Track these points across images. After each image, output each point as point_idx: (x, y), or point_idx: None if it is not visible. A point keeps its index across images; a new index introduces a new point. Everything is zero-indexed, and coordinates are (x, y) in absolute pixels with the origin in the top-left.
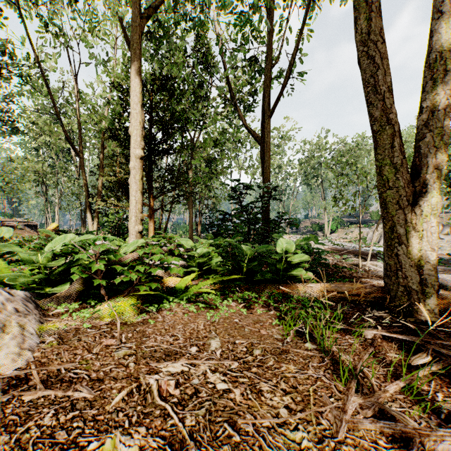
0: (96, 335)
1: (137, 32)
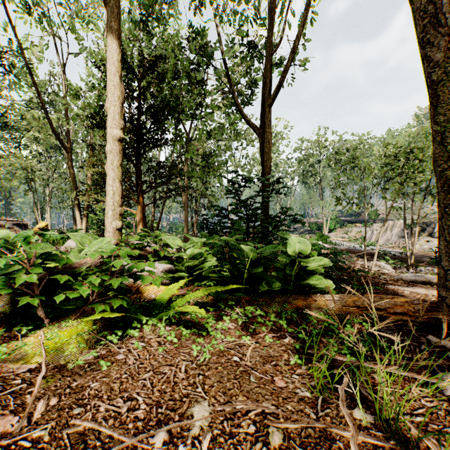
0: None
1: None
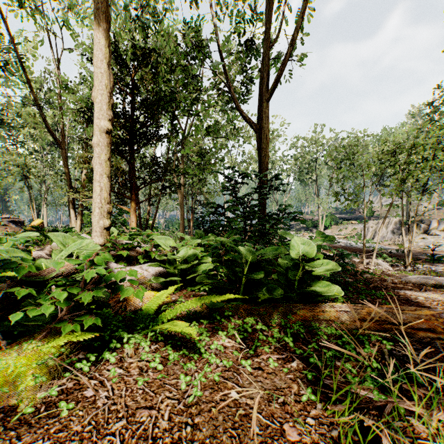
0: None
1: None
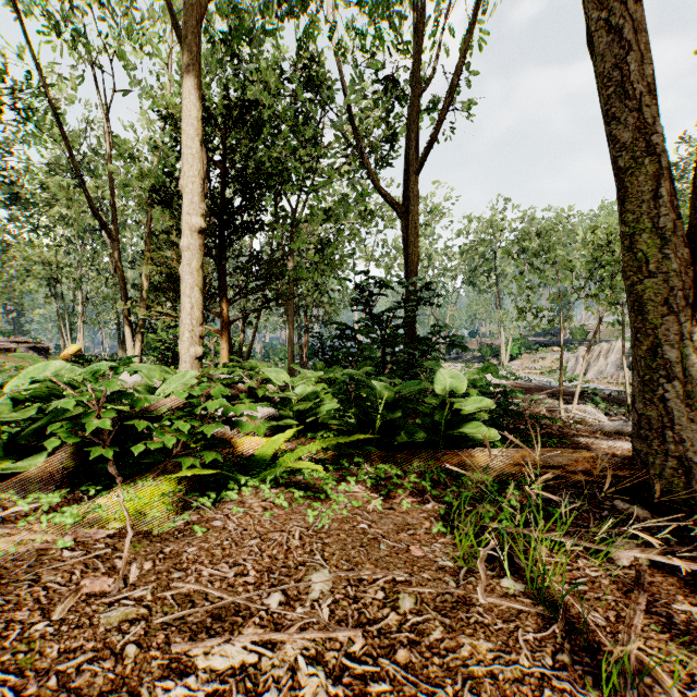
0: (74, 569)
1: (193, 15)
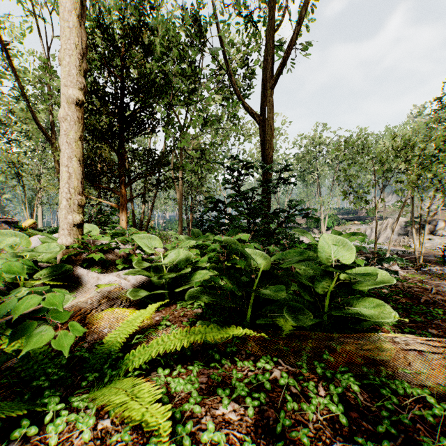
0: None
1: None
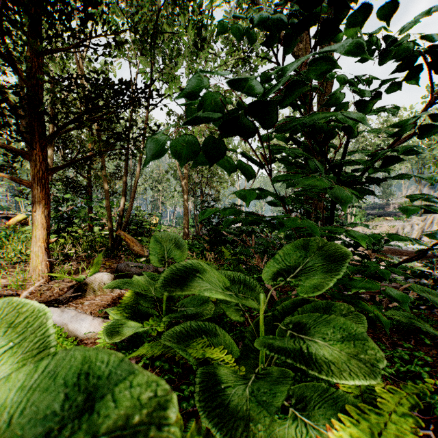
0: None
1: None
